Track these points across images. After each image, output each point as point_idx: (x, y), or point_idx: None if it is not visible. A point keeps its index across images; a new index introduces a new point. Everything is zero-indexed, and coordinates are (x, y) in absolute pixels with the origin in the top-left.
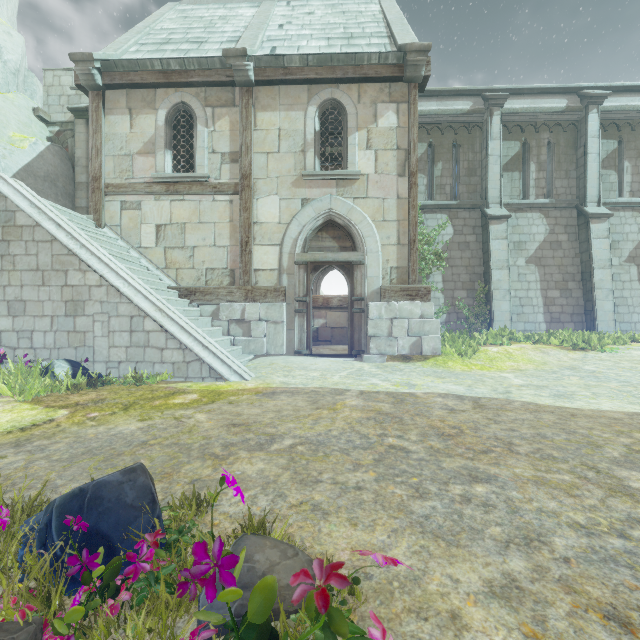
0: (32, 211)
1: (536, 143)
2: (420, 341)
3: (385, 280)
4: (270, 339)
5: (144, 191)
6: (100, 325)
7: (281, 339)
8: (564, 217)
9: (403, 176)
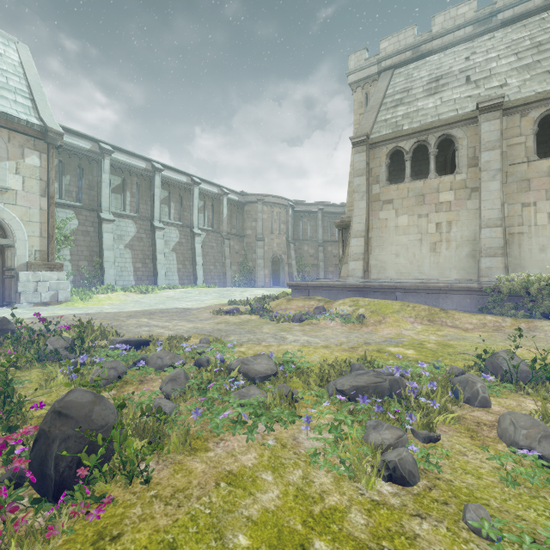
0: None
1: (130, 181)
2: (57, 294)
3: (31, 258)
4: None
5: None
6: None
7: None
8: (145, 225)
9: (45, 197)
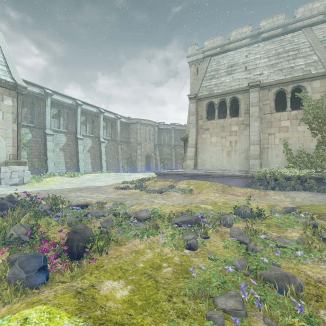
0: None
1: (63, 111)
2: (23, 178)
3: (7, 158)
4: None
5: None
6: None
7: None
8: (71, 137)
9: (15, 123)
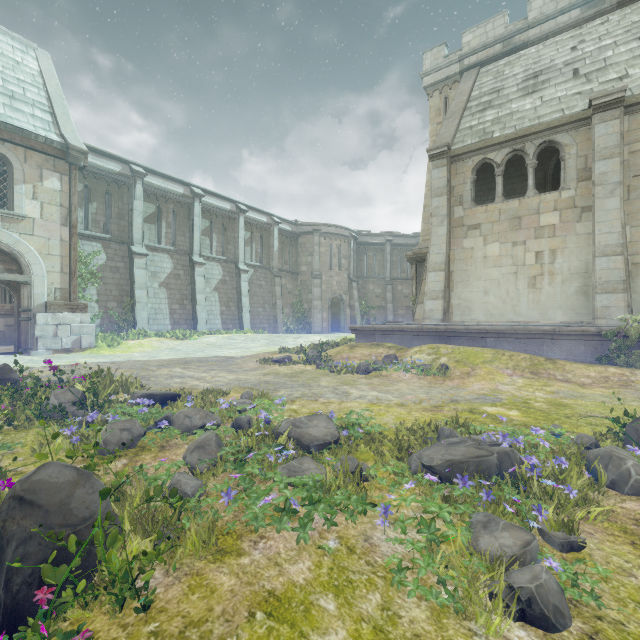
0: None
1: (166, 209)
2: (80, 339)
3: (50, 297)
4: None
5: None
6: None
7: None
8: (182, 260)
9: (66, 226)
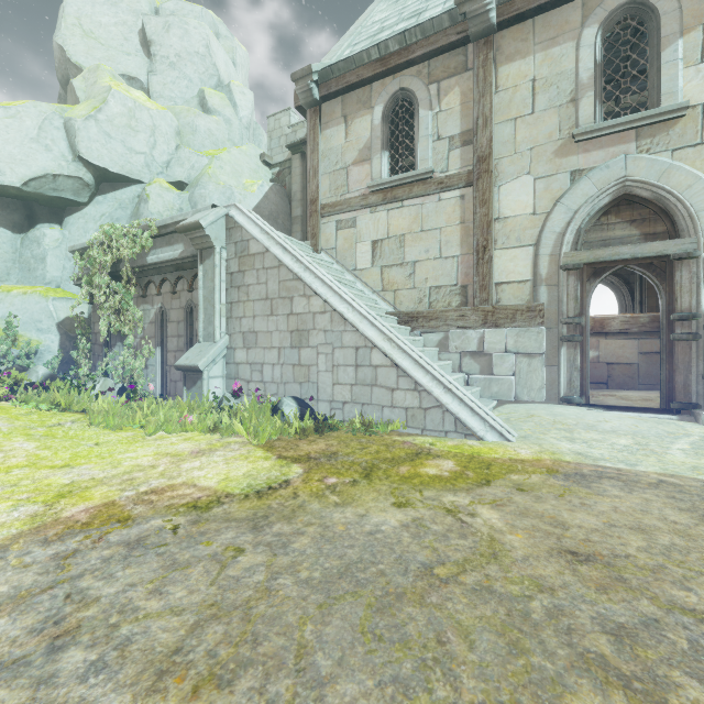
0: (262, 238)
1: None
2: None
3: None
4: (521, 379)
5: (359, 205)
6: (324, 358)
7: (539, 379)
8: None
9: None
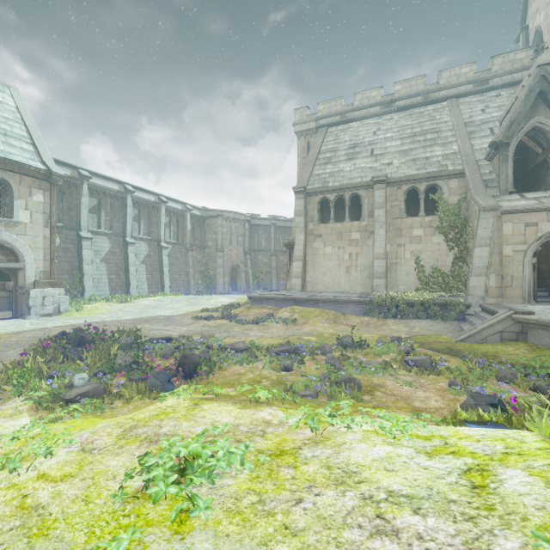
0: None
1: (105, 202)
2: (59, 306)
3: (37, 277)
4: None
5: None
6: None
7: None
8: (118, 240)
9: (47, 227)
